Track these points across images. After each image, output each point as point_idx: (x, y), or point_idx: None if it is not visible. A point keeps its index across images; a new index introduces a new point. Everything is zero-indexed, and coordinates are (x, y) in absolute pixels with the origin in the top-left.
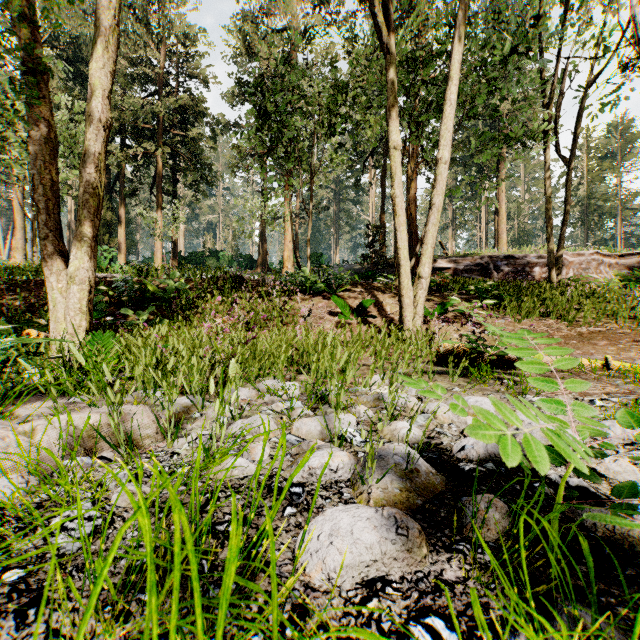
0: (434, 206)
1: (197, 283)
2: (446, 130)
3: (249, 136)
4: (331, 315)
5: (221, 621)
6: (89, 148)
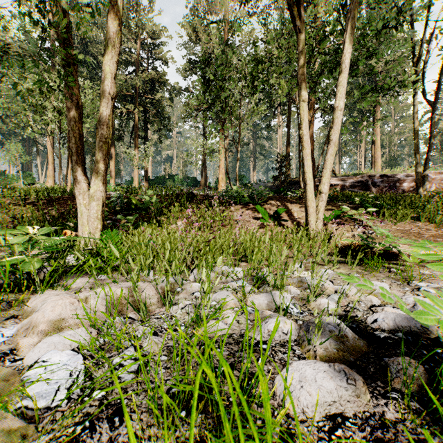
0: (331, 141)
1: (163, 198)
2: (340, 86)
3: (197, 97)
4: (255, 219)
5: (270, 442)
6: (103, 112)
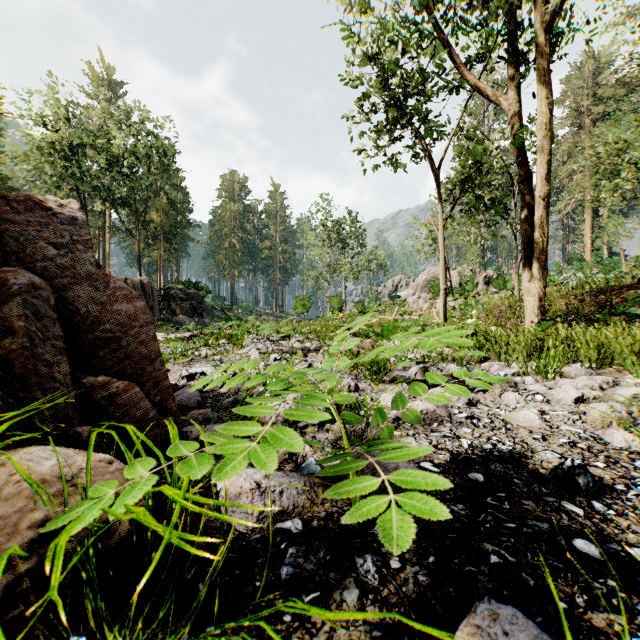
0: None
1: None
2: None
3: None
4: None
5: None
6: (535, 216)
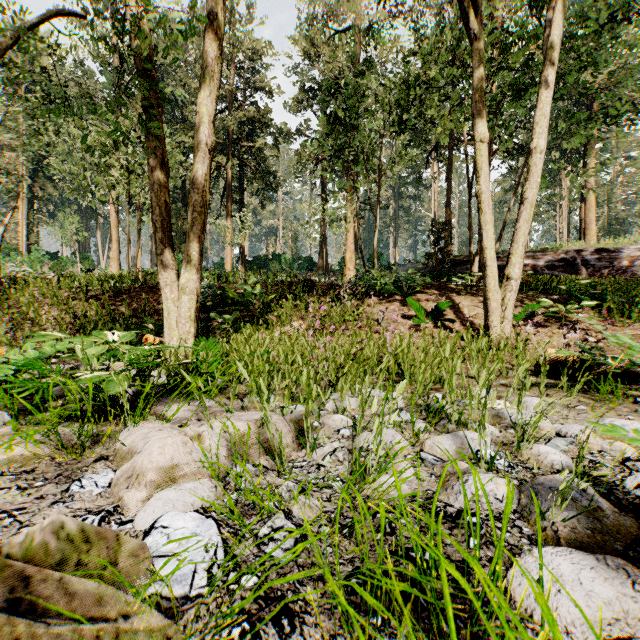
0: (526, 201)
1: (270, 287)
2: (540, 117)
3: (318, 142)
4: (404, 318)
5: None
6: (197, 171)
